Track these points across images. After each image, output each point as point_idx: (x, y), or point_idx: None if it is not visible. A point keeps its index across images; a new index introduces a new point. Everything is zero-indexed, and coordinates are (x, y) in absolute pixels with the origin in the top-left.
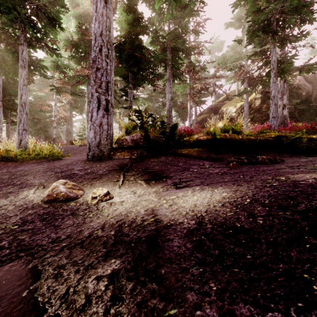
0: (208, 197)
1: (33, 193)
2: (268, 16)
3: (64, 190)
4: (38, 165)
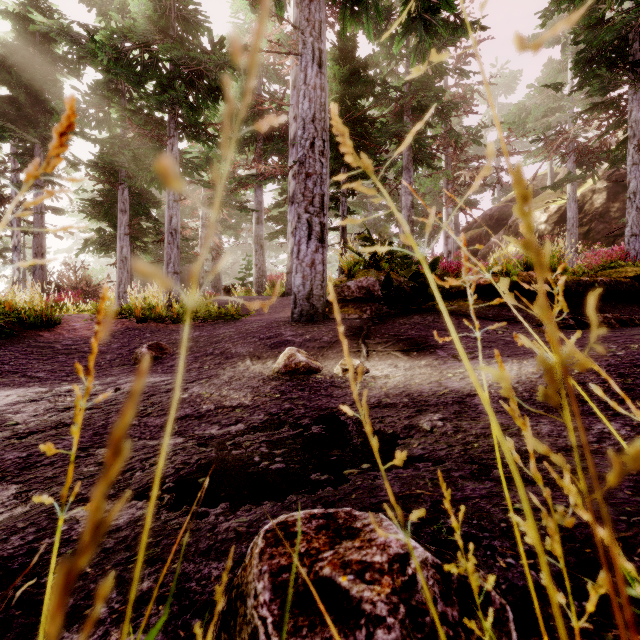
0: (515, 370)
1: (253, 365)
2: (620, 32)
3: (304, 359)
4: (216, 328)
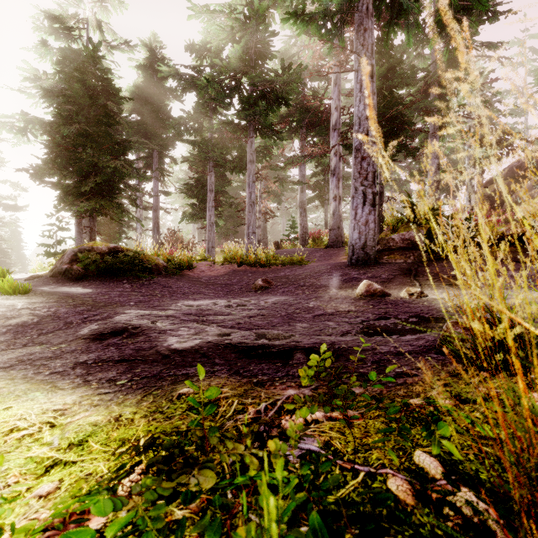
0: None
1: (338, 292)
2: None
3: (379, 287)
4: (292, 270)
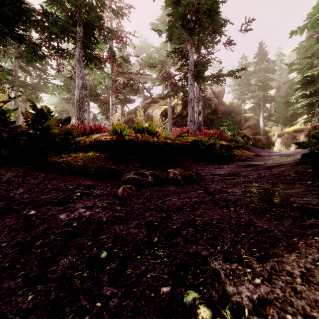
0: None
1: None
2: (186, 10)
3: None
4: None
